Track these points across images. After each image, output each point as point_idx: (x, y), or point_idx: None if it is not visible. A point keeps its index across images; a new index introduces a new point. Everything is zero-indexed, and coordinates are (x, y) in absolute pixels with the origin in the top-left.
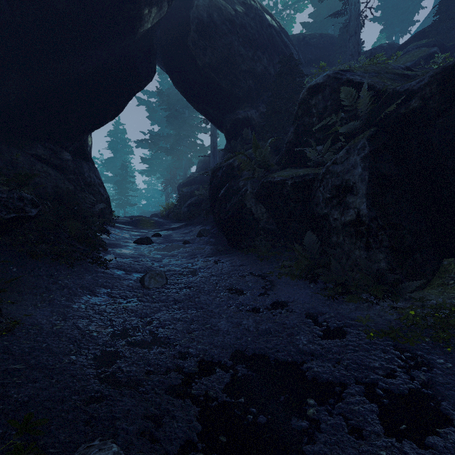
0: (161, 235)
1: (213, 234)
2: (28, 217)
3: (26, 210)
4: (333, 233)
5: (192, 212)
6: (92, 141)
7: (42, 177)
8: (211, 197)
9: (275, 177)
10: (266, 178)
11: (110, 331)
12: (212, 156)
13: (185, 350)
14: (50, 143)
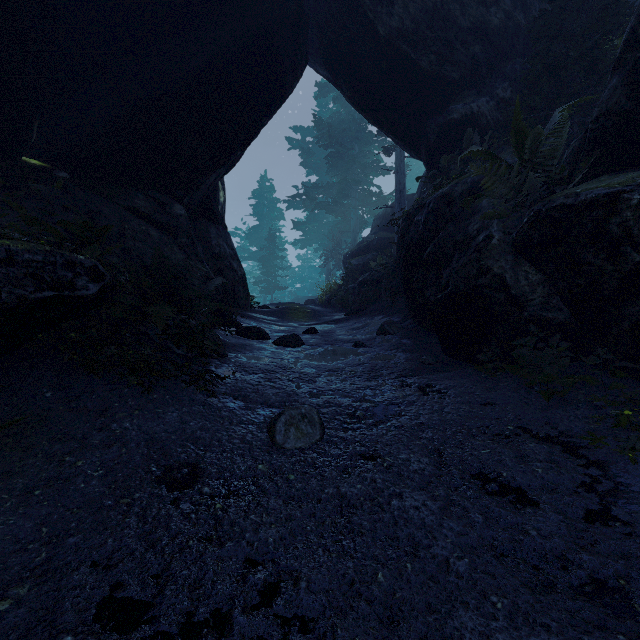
0: (316, 331)
1: (407, 330)
2: (79, 297)
3: (77, 286)
4: None
5: (365, 295)
6: (224, 197)
7: (138, 240)
8: (404, 262)
9: (579, 193)
10: (546, 201)
11: (140, 639)
12: (397, 205)
13: None
14: (155, 192)
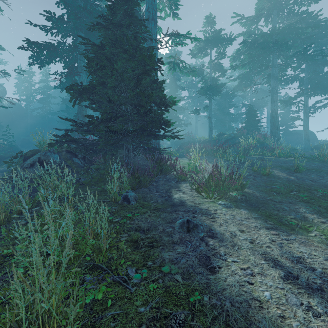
0: None
1: None
2: None
3: None
4: None
5: None
6: None
7: None
8: None
9: None
10: None
11: None
12: None
13: None
14: None
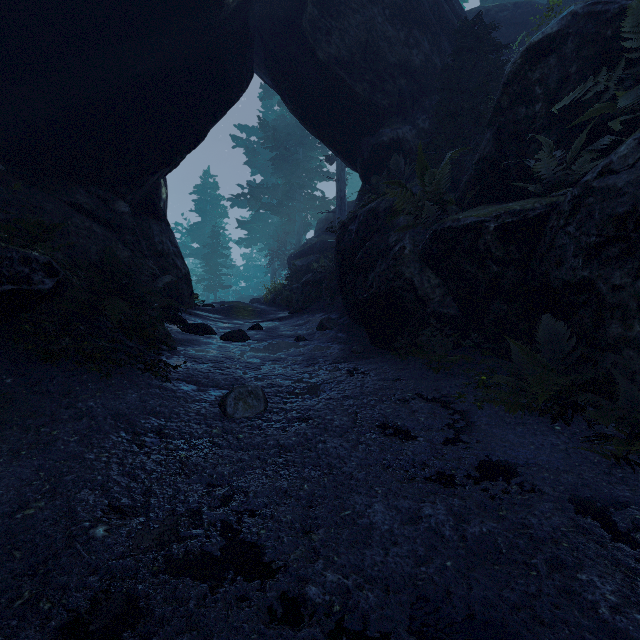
0: (261, 328)
1: (343, 326)
2: (36, 291)
3: (34, 280)
4: (609, 318)
5: (309, 295)
6: (166, 194)
7: (82, 236)
8: (340, 266)
9: (460, 219)
10: (441, 223)
11: (138, 523)
12: (338, 211)
13: (298, 589)
14: (97, 188)
